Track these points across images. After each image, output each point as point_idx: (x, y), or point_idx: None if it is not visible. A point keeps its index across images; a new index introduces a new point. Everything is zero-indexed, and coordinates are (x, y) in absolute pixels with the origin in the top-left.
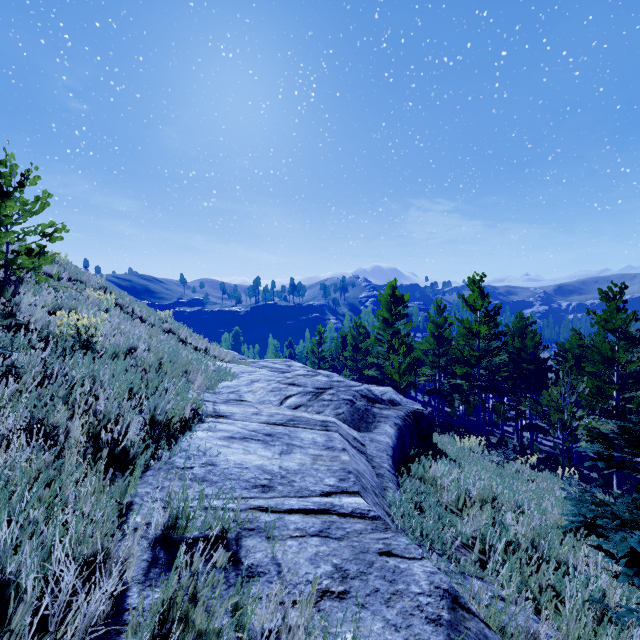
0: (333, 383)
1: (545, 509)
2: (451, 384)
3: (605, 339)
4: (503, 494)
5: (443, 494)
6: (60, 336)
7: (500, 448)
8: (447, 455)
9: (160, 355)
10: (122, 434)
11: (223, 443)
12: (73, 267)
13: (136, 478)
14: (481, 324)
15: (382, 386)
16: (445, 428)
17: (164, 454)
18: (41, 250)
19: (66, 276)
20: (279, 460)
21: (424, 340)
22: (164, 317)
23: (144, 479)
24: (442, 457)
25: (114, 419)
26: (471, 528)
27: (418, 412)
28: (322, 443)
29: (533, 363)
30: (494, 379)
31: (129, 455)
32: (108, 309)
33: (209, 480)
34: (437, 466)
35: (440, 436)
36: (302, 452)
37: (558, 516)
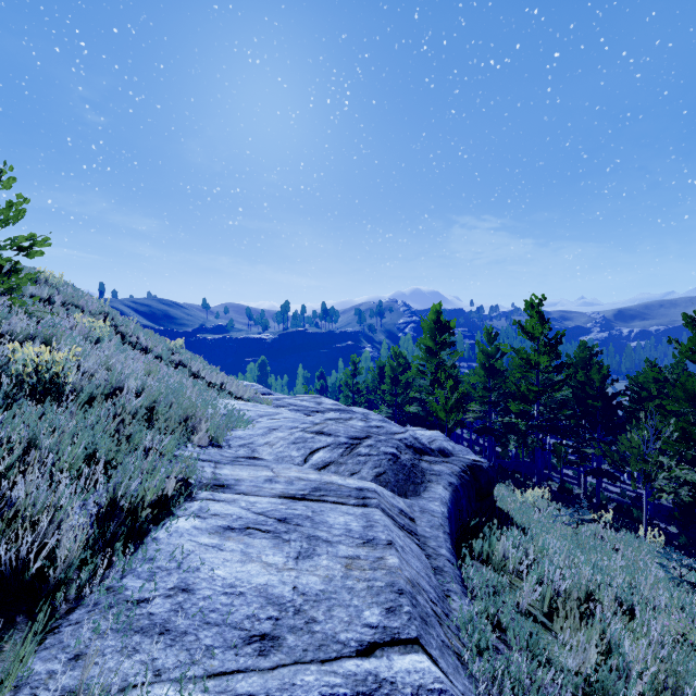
0: (371, 429)
1: (658, 609)
2: (504, 422)
3: (689, 372)
4: (595, 583)
5: (523, 593)
6: (15, 376)
7: (564, 499)
8: (511, 518)
9: (155, 397)
10: (35, 549)
11: (213, 541)
12: (70, 289)
13: (26, 653)
14: (541, 354)
15: (425, 424)
16: (498, 474)
17: (111, 573)
18: (12, 267)
19: (59, 300)
20: (294, 572)
21: (471, 371)
22: (175, 347)
23: (61, 633)
24: (507, 523)
25: (39, 514)
26: (574, 659)
27: (476, 465)
28: (358, 532)
29: (600, 399)
30: (556, 418)
31: (50, 580)
32: (101, 338)
33: (173, 629)
34: (505, 540)
35: (497, 488)
36: (329, 552)
37: (683, 625)
